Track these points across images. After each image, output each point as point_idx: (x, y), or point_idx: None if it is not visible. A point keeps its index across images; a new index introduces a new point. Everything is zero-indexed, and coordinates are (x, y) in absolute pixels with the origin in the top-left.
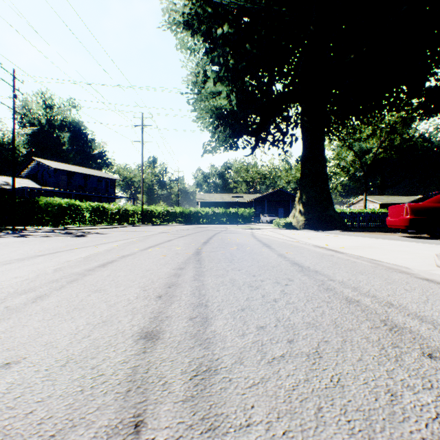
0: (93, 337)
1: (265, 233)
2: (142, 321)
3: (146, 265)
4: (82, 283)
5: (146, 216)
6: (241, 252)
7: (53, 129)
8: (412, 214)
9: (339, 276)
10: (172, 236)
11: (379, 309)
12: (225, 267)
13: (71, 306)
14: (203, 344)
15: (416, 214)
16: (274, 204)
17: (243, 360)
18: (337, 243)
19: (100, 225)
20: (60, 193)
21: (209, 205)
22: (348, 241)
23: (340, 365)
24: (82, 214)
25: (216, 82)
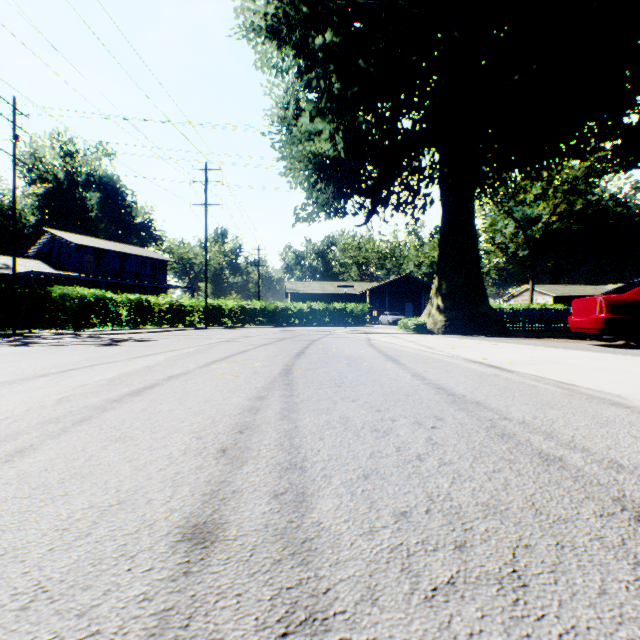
0: (94, 538)
1: (387, 340)
2: (189, 501)
3: (205, 392)
4: (98, 425)
5: (210, 314)
6: (355, 370)
7: (76, 187)
8: (609, 312)
9: (517, 411)
10: (248, 345)
11: (601, 474)
12: (331, 395)
13: (69, 470)
14: (298, 554)
15: (615, 312)
16: (399, 297)
17: (377, 594)
18: (499, 356)
19: (143, 327)
20: (84, 281)
21: (303, 299)
22: (515, 353)
23: (569, 606)
24: (116, 311)
25: (314, 118)
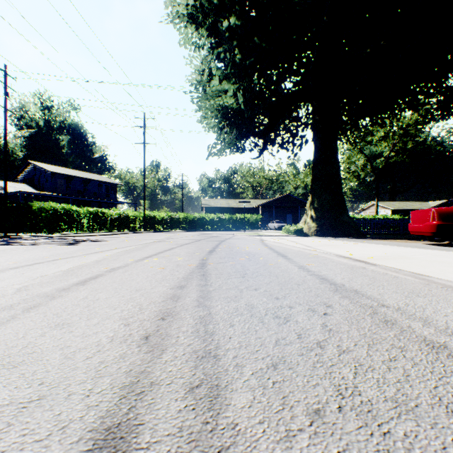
0: (1, 447)
1: (275, 240)
2: (107, 396)
3: (137, 282)
4: (43, 312)
5: (148, 222)
6: (254, 264)
7: (52, 132)
8: (439, 220)
9: (390, 298)
10: (174, 244)
11: None
12: (238, 284)
13: (3, 359)
14: None
15: (444, 220)
16: (282, 210)
17: None
18: (361, 252)
19: (99, 231)
20: (57, 198)
21: (214, 211)
22: (372, 250)
23: None
24: (79, 220)
25: (221, 81)
